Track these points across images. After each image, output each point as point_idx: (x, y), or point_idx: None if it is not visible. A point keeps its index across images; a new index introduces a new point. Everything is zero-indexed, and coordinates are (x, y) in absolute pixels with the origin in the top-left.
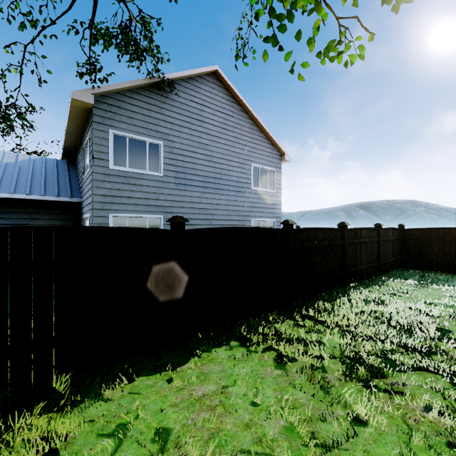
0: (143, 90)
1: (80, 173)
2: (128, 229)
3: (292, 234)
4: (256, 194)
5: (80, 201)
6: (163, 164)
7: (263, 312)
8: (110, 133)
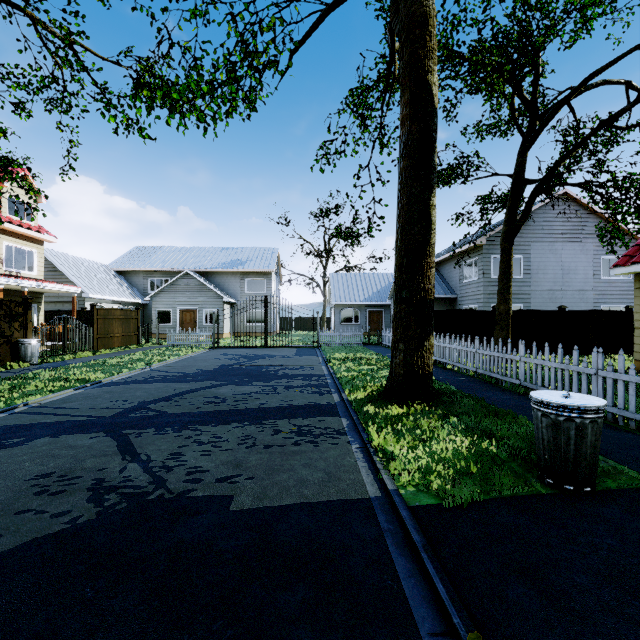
0: None
1: (452, 278)
2: (544, 311)
3: (632, 314)
4: (606, 283)
5: (456, 297)
6: (522, 271)
7: (609, 354)
8: (492, 257)
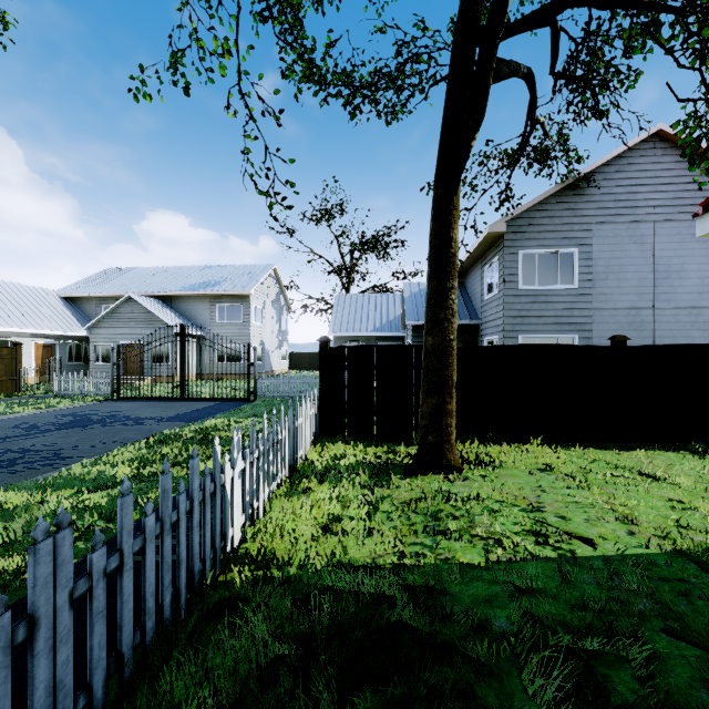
0: (553, 198)
1: (475, 294)
2: (576, 346)
3: None
4: None
5: (478, 323)
6: (577, 275)
7: None
8: (520, 254)
